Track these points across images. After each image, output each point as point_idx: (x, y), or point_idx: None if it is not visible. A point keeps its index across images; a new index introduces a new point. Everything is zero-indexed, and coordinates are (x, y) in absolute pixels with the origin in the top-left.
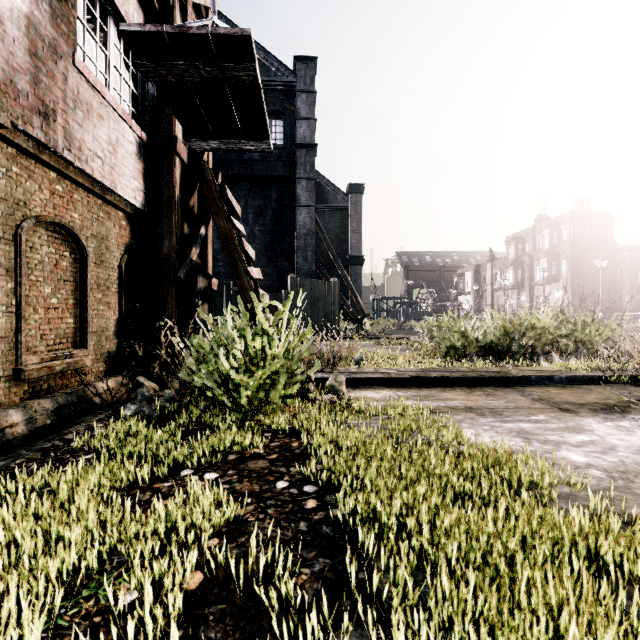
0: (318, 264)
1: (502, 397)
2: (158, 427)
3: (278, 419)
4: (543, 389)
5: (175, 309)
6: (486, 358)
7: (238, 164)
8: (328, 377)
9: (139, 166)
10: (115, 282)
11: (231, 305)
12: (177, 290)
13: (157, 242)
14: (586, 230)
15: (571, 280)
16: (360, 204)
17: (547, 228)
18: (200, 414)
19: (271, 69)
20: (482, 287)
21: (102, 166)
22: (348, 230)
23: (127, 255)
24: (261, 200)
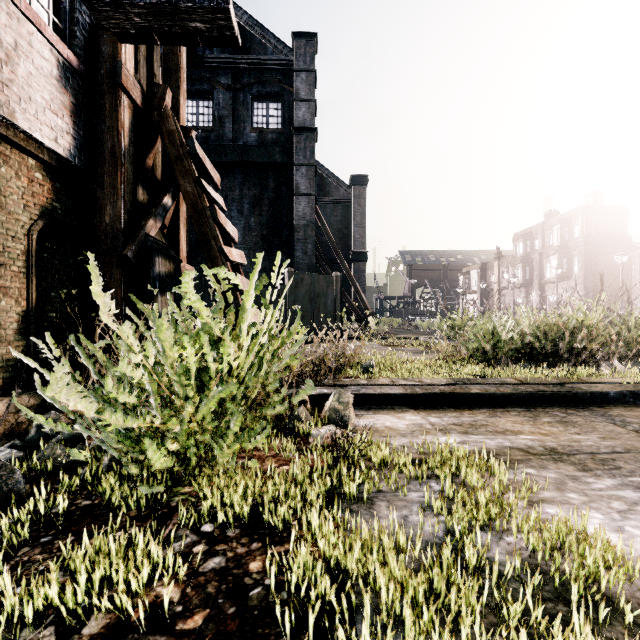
0: (319, 259)
1: (588, 427)
2: None
3: (232, 493)
4: (635, 412)
5: (121, 299)
6: (524, 363)
7: (232, 150)
8: (328, 393)
9: (64, 98)
10: (19, 258)
11: (176, 288)
12: (124, 274)
13: (96, 208)
14: (599, 226)
15: (584, 278)
16: (364, 197)
17: (558, 224)
18: (102, 473)
19: (268, 47)
20: (488, 286)
21: None
22: (351, 224)
23: (43, 221)
24: (257, 189)
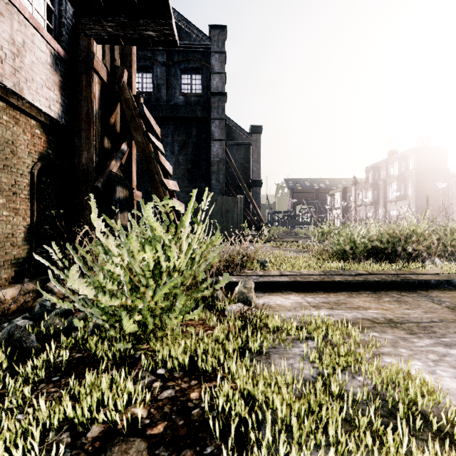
0: (228, 185)
1: (415, 305)
2: (15, 365)
3: (176, 349)
4: (448, 294)
5: None
6: (372, 260)
7: (166, 108)
8: (237, 281)
9: (55, 78)
10: (25, 188)
11: (134, 210)
12: (95, 198)
13: (76, 153)
14: (426, 161)
15: (415, 198)
16: (259, 141)
17: (397, 160)
18: (88, 335)
19: (192, 35)
20: (348, 204)
21: (1, 64)
22: (250, 160)
23: (41, 163)
24: (184, 136)
